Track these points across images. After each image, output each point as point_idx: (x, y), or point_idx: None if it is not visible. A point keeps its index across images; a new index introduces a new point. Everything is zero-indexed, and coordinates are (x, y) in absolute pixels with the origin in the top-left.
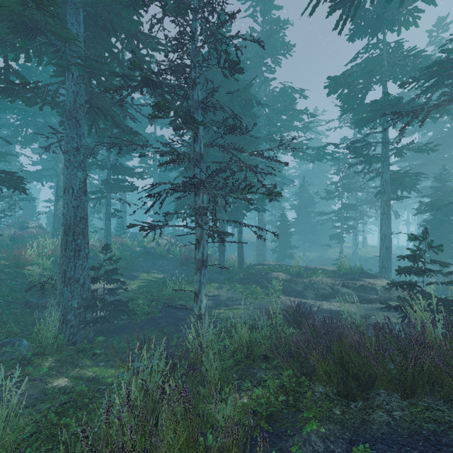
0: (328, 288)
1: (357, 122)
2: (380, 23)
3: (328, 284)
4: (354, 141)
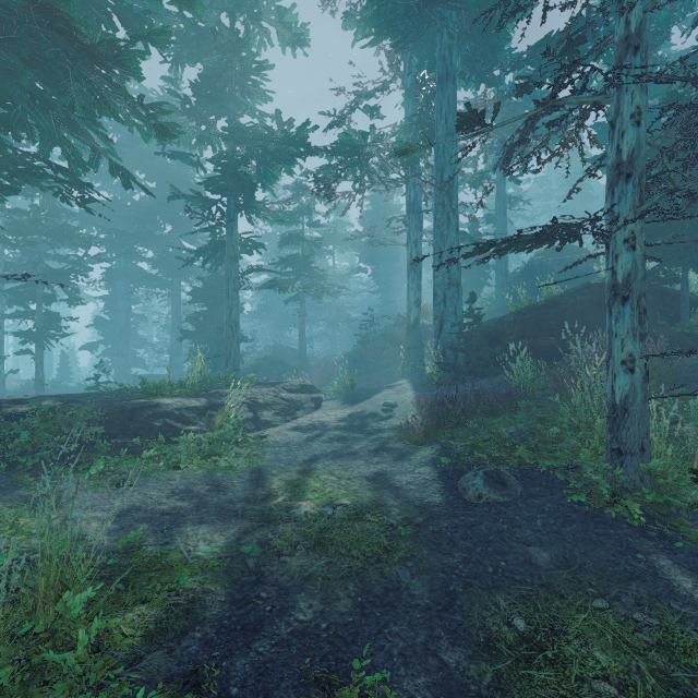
0: (279, 399)
1: (228, 129)
2: (251, 4)
3: (273, 395)
4: (243, 159)
